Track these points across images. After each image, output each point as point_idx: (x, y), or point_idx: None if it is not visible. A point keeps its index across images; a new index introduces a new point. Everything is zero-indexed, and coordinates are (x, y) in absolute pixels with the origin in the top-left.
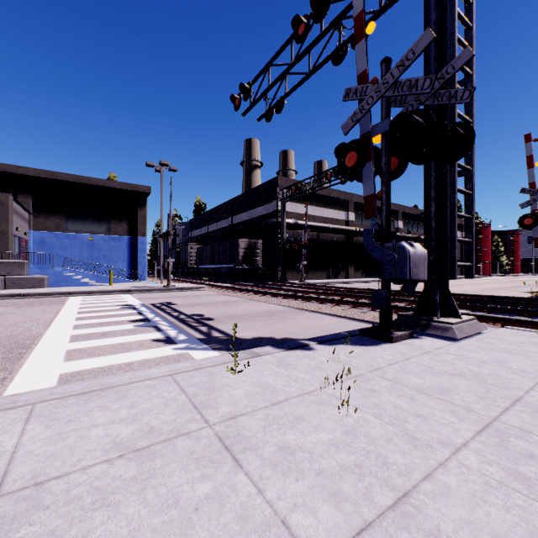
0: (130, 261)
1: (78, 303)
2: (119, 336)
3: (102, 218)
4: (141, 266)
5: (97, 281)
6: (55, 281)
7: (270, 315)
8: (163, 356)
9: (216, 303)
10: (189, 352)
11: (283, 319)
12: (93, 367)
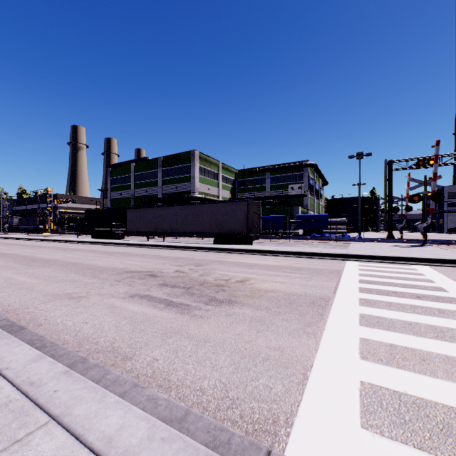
0: None
1: None
2: None
3: None
4: None
5: None
6: None
7: None
8: None
9: None
10: None
11: None
12: None
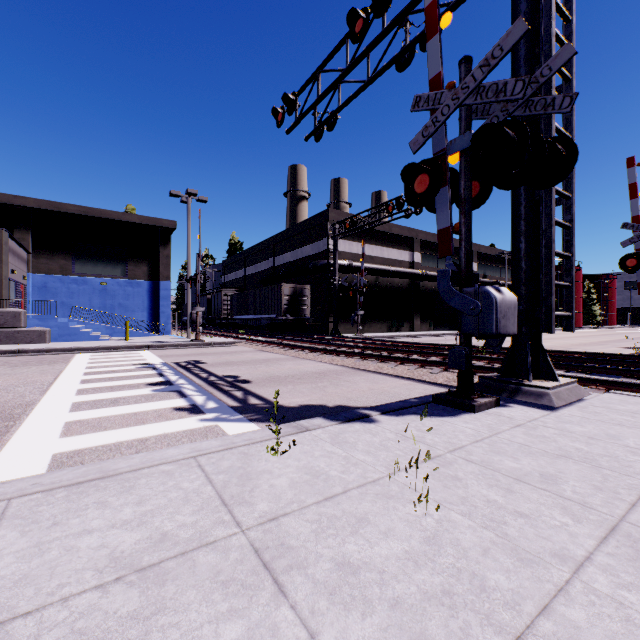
0: (151, 310)
1: (86, 362)
2: (133, 404)
3: (118, 259)
4: (164, 317)
5: (111, 334)
6: (58, 334)
7: (320, 377)
8: (186, 430)
9: (254, 362)
10: (219, 425)
11: (336, 381)
12: (97, 445)
